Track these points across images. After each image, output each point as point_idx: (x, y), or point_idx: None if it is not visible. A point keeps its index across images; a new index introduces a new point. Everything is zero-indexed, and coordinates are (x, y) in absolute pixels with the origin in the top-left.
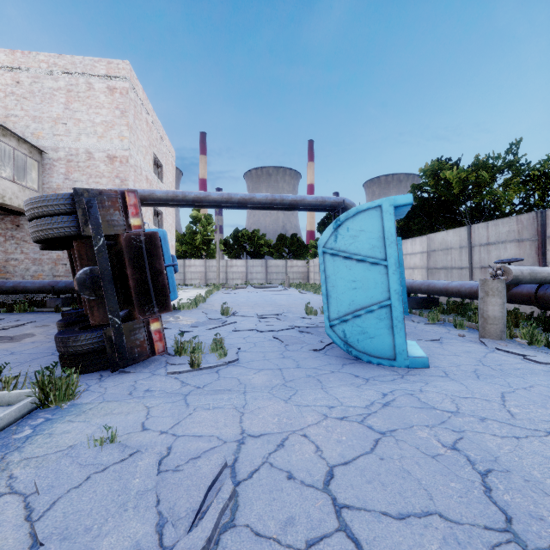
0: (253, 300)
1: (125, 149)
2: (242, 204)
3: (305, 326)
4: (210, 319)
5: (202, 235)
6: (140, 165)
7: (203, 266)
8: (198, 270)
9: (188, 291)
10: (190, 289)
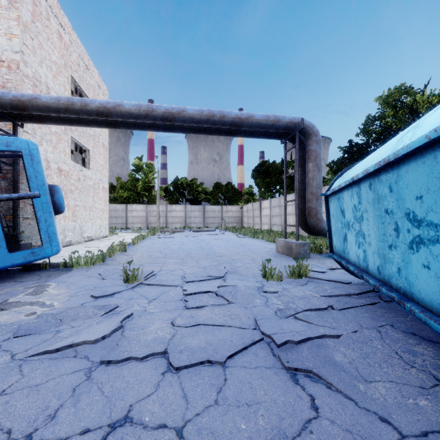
0: (186, 247)
1: (15, 52)
2: (168, 120)
3: (291, 336)
4: (91, 296)
5: (143, 182)
6: (46, 82)
7: (144, 211)
8: (140, 214)
9: (122, 235)
10: (128, 232)
